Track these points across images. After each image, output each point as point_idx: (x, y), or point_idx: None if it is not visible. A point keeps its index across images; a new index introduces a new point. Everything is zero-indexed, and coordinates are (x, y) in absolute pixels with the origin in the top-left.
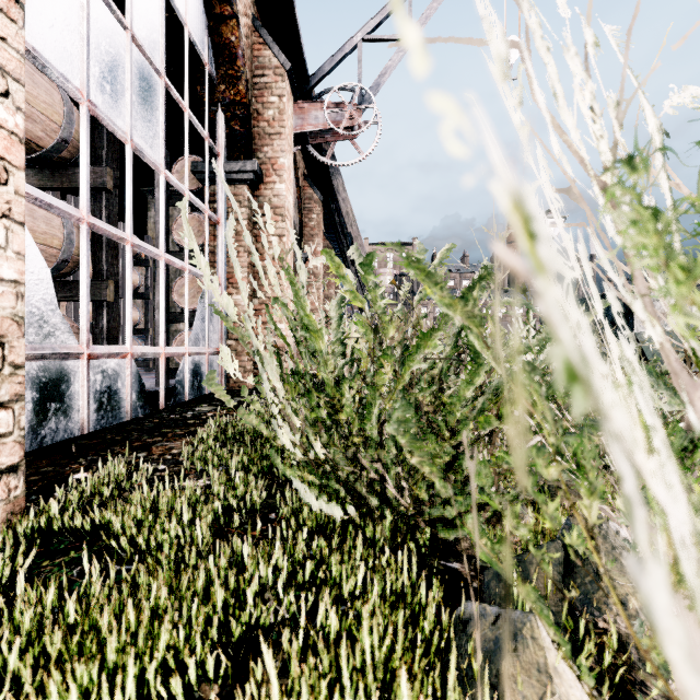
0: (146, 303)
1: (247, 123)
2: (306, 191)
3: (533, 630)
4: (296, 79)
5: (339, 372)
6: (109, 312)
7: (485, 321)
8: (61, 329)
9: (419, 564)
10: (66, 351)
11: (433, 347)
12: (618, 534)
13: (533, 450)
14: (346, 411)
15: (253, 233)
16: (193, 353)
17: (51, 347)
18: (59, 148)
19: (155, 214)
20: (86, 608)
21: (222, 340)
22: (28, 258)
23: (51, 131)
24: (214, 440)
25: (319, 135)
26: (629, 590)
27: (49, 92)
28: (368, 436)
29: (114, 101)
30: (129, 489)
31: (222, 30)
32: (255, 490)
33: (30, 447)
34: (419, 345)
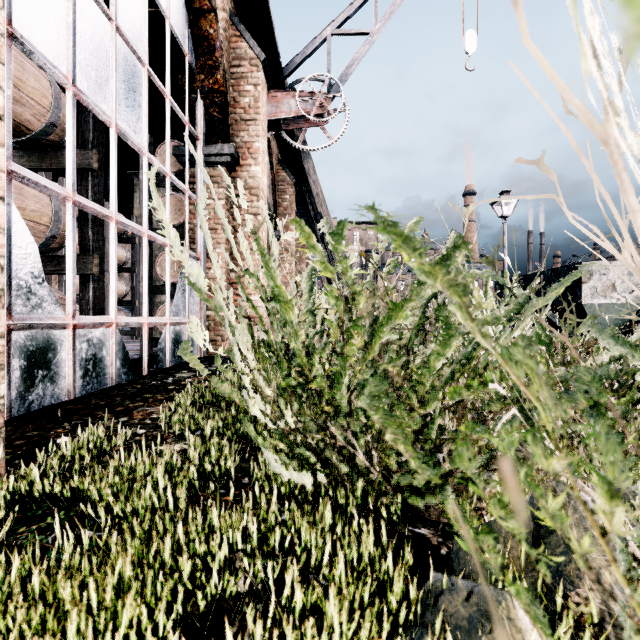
0: (132, 277)
1: (225, 109)
2: (280, 174)
3: (509, 610)
4: (271, 70)
5: (310, 342)
6: (95, 284)
7: (469, 289)
8: (48, 301)
9: (388, 530)
10: (52, 321)
11: (404, 318)
12: (587, 504)
13: (528, 435)
14: (316, 381)
15: (230, 212)
16: (174, 323)
17: (39, 317)
18: (48, 131)
19: (140, 195)
20: (55, 580)
21: (201, 311)
22: (16, 234)
23: (40, 115)
24: (192, 405)
25: (292, 121)
26: (602, 563)
27: (38, 78)
28: (337, 406)
29: (99, 87)
30: (109, 453)
31: (201, 23)
32: (228, 456)
33: (17, 412)
34: (390, 316)
